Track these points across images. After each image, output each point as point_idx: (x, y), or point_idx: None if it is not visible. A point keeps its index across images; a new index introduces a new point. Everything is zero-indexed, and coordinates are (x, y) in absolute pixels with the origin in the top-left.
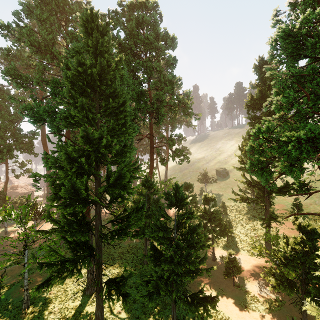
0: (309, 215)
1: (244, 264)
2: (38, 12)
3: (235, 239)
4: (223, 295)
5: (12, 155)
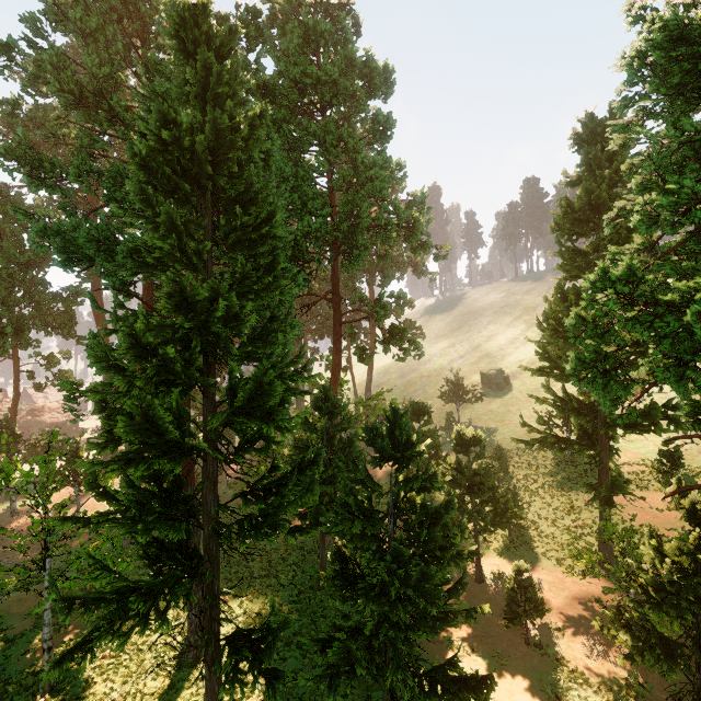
0: (699, 478)
1: (551, 593)
2: (79, 15)
3: (527, 532)
4: (502, 666)
5: (26, 340)
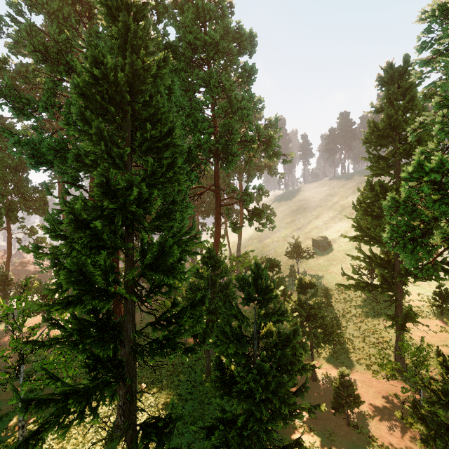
0: None
1: (363, 389)
2: (45, 0)
3: (345, 346)
4: (331, 441)
5: (15, 217)
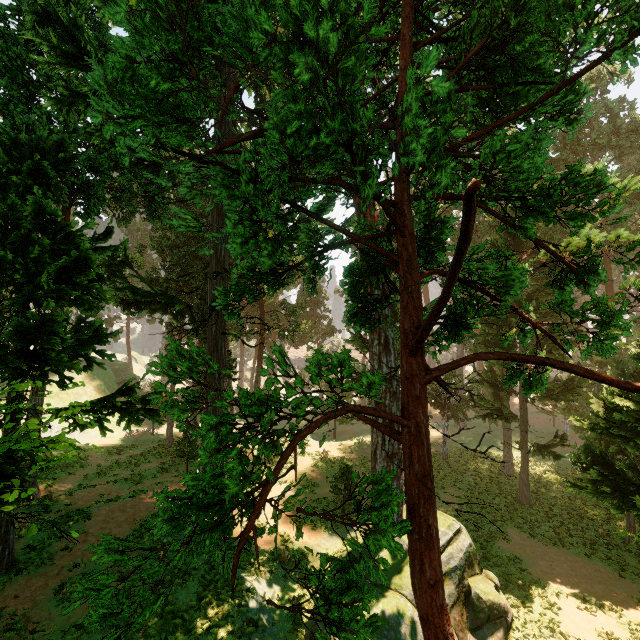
0: None
1: None
2: None
3: None
4: None
5: None
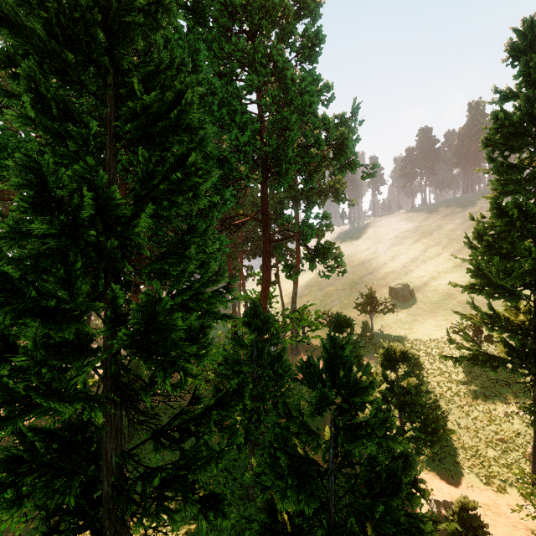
0: None
1: (487, 518)
2: None
3: (449, 442)
4: None
5: None
